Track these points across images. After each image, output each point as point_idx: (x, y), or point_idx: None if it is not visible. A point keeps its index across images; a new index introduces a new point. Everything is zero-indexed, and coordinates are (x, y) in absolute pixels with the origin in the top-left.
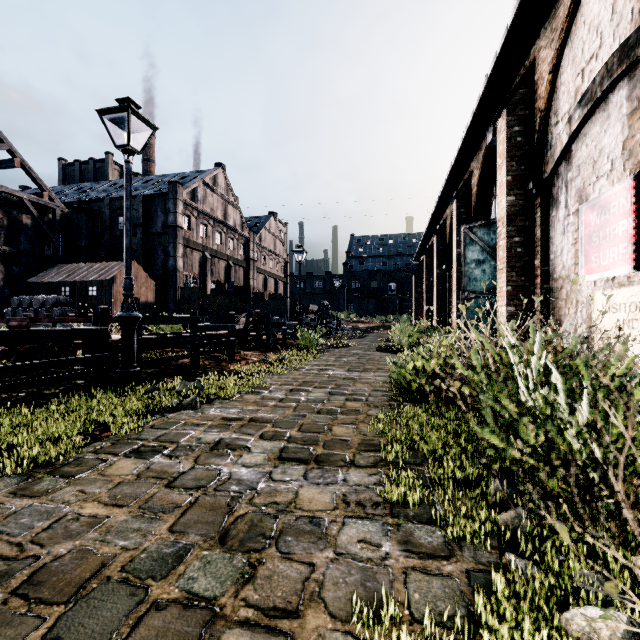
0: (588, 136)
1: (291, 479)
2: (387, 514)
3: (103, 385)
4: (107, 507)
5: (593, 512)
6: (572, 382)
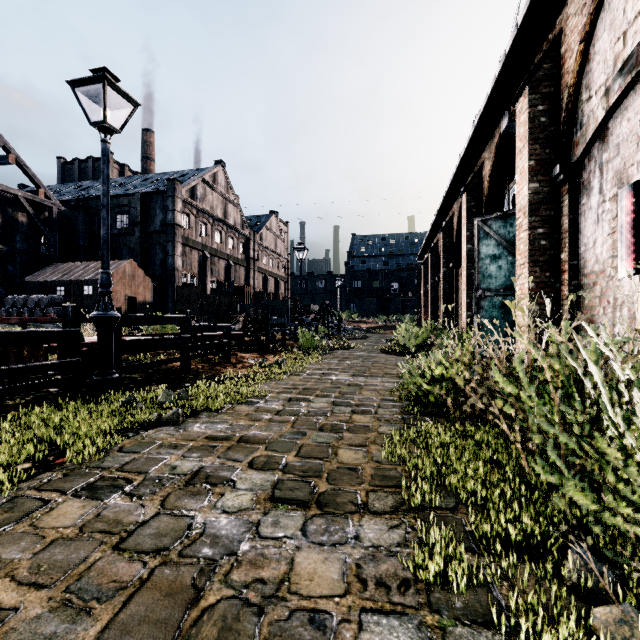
0: (630, 109)
1: (285, 535)
2: (423, 605)
3: (74, 395)
4: (20, 589)
5: None
6: None
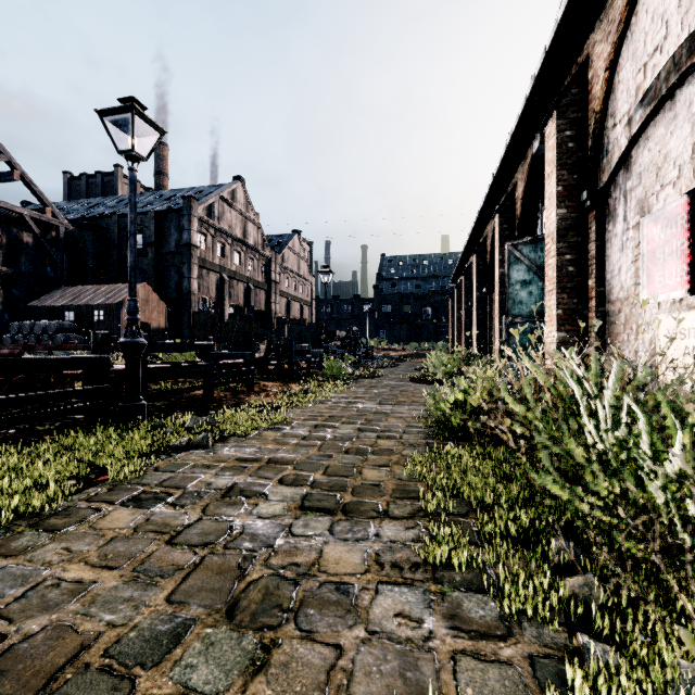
0: (651, 139)
1: (314, 534)
2: (429, 579)
3: (104, 421)
4: (95, 569)
5: (684, 582)
6: (652, 421)
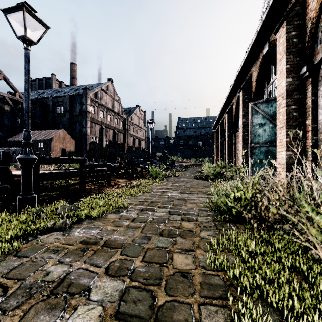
0: None
1: None
2: None
3: (4, 208)
4: None
5: None
6: None
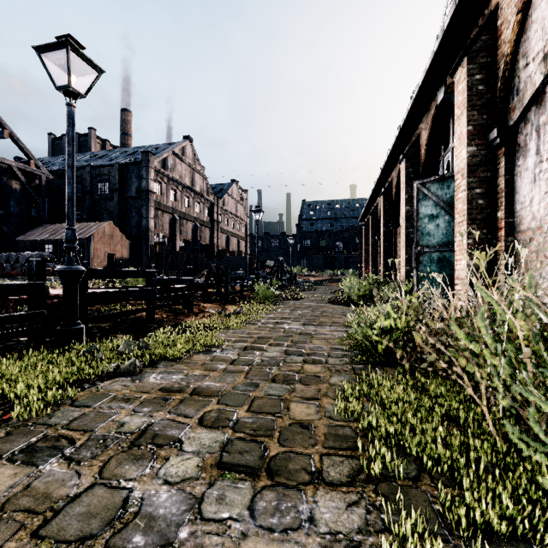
0: None
1: (230, 516)
2: None
3: (39, 345)
4: None
5: None
6: None
